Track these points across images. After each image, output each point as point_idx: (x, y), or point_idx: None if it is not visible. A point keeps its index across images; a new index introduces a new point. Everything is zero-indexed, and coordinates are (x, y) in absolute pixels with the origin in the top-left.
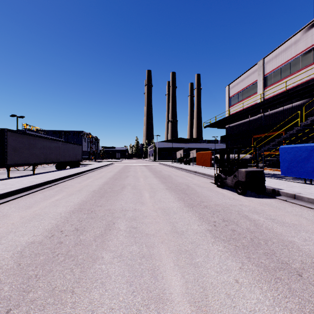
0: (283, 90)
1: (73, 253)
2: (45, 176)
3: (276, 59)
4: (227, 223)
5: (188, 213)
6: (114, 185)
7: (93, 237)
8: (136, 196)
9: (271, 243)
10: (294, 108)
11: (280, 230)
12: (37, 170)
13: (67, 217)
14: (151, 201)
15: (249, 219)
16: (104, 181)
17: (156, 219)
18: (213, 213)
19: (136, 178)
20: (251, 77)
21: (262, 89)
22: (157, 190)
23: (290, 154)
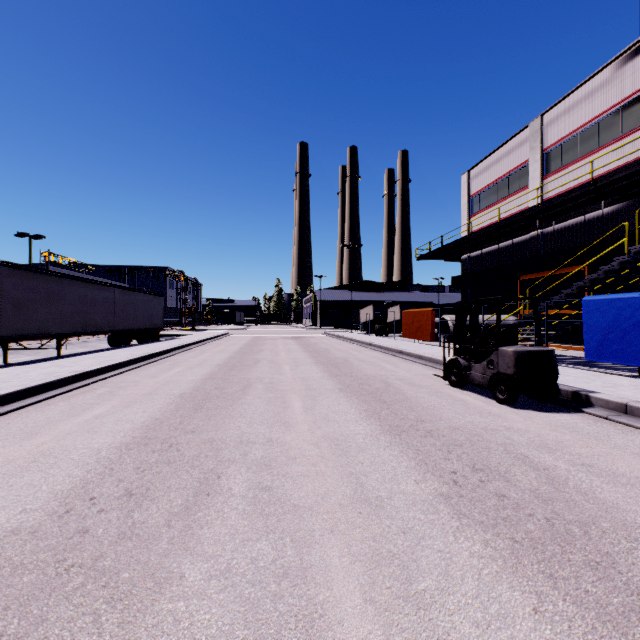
0: (583, 180)
1: (109, 563)
2: (81, 362)
3: (570, 115)
4: (485, 477)
5: (391, 450)
6: (227, 382)
7: (166, 516)
8: (274, 409)
9: (598, 533)
10: (608, 218)
11: (612, 496)
12: (68, 347)
13: (112, 459)
14: (306, 419)
15: (534, 464)
16: (206, 373)
17: (318, 464)
18: (447, 450)
19: (275, 366)
20: (516, 154)
21: (540, 178)
22: (319, 393)
23: (606, 315)
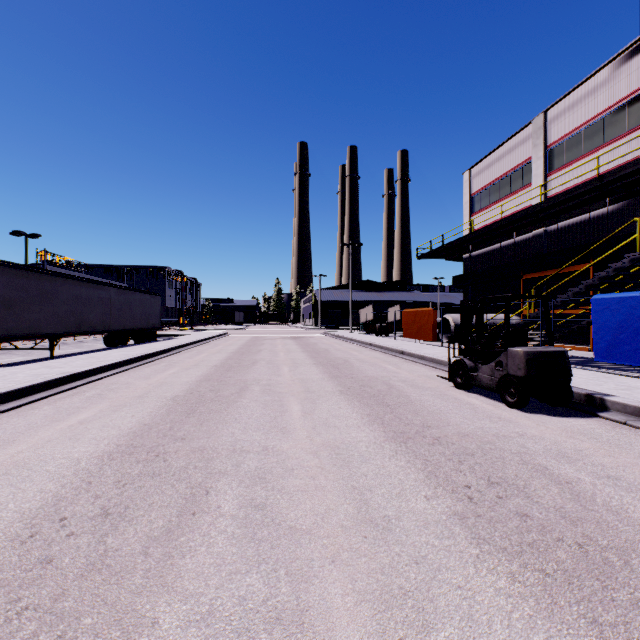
0: (588, 177)
1: (70, 604)
2: (73, 363)
3: (574, 111)
4: (502, 493)
5: (397, 460)
6: (223, 384)
7: (144, 541)
8: (271, 413)
9: (639, 563)
10: (613, 216)
11: None
12: (63, 347)
13: (91, 471)
14: (305, 425)
15: (555, 477)
16: (202, 374)
17: (318, 477)
18: (458, 460)
19: (273, 367)
20: (518, 151)
21: (543, 175)
22: (319, 396)
23: (616, 314)
